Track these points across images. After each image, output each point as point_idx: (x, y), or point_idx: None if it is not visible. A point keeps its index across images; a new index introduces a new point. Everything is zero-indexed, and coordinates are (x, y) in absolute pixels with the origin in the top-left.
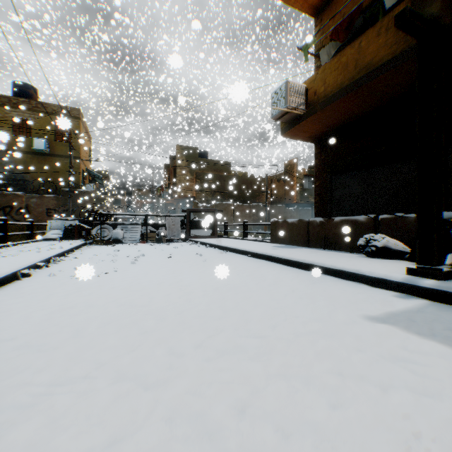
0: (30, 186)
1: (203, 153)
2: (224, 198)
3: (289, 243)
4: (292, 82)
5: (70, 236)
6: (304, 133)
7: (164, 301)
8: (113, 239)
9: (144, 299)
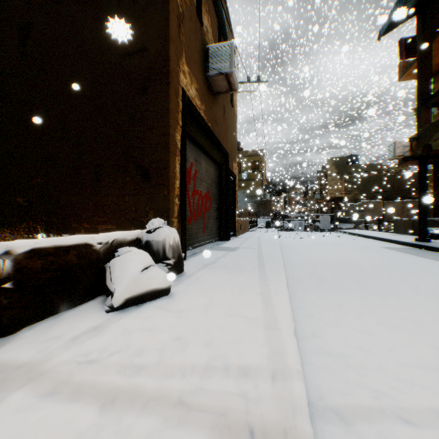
0: (239, 198)
1: (353, 157)
2: (373, 196)
3: (403, 233)
4: (397, 141)
5: (268, 226)
6: (415, 163)
7: (323, 242)
8: (289, 228)
9: (317, 241)
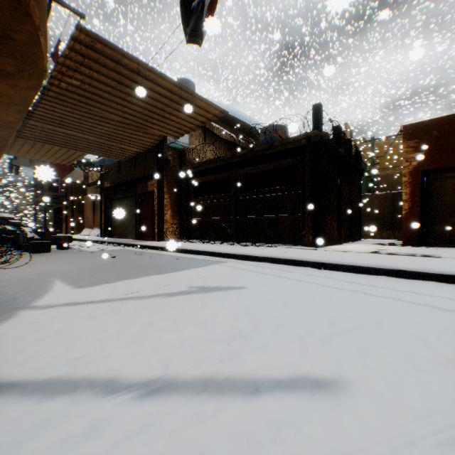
0: None
1: None
2: None
3: None
4: None
5: None
6: None
7: None
8: None
9: None
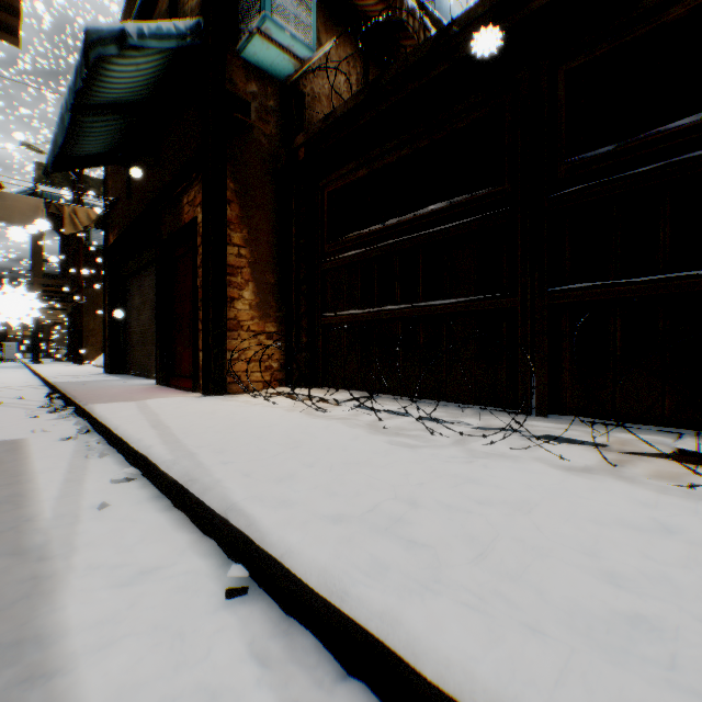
0: None
1: None
2: None
3: None
4: None
5: None
6: None
7: None
8: None
9: None
